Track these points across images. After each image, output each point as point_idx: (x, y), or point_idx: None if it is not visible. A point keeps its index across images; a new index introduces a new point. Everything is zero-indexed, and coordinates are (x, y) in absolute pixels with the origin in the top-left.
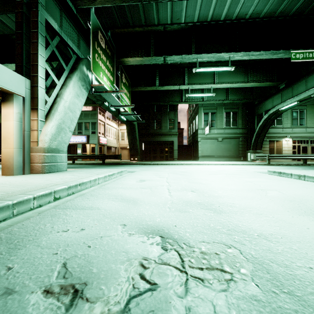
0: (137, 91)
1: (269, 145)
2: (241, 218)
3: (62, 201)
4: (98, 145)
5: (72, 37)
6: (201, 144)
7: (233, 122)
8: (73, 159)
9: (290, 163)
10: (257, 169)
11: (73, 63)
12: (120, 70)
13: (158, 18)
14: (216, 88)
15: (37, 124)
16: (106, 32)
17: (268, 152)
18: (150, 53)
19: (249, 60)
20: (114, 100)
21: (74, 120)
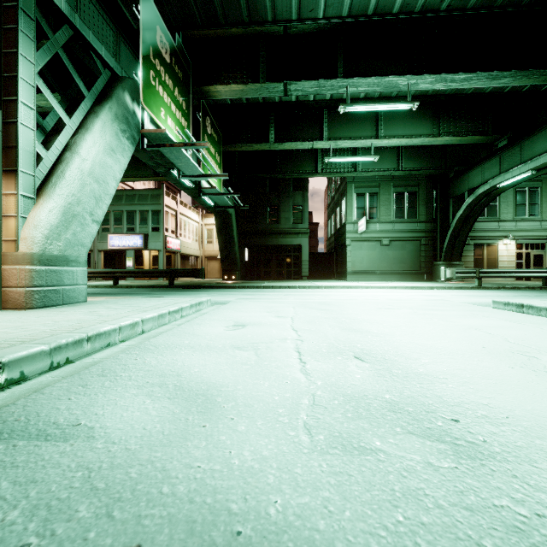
0: (234, 154)
1: (474, 253)
2: None
3: (22, 390)
4: (164, 252)
5: (102, 35)
6: (352, 251)
7: (409, 211)
8: (115, 278)
9: (519, 285)
10: (464, 296)
11: (104, 85)
12: (203, 110)
13: (274, 8)
14: (378, 148)
15: (15, 203)
16: (174, 37)
17: (473, 265)
18: (259, 76)
19: (443, 94)
20: (188, 164)
21: (104, 199)
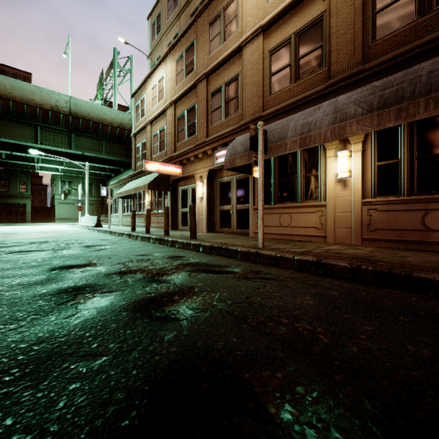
0: None
1: None
2: (23, 229)
3: None
4: None
5: None
6: (59, 208)
7: (89, 192)
8: None
9: None
10: None
11: None
12: None
13: None
14: None
15: None
16: None
17: None
18: None
19: None
20: None
21: None
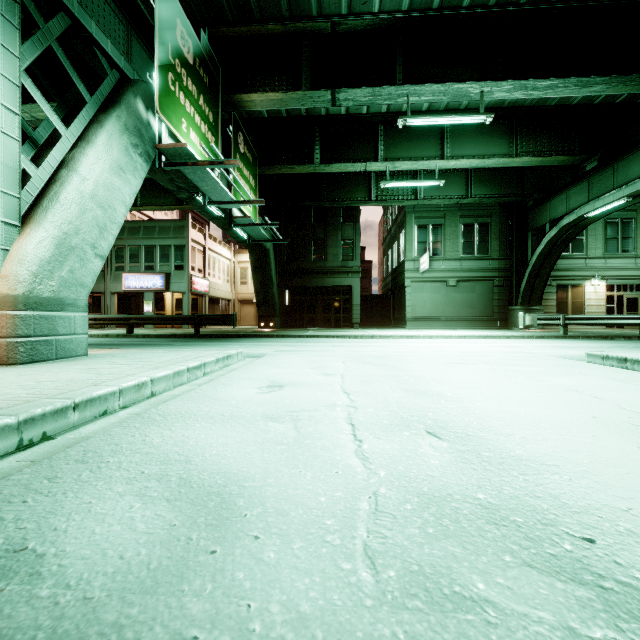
0: (273, 179)
1: (556, 296)
2: None
3: None
4: (189, 295)
5: (109, 29)
6: (412, 294)
7: (480, 246)
8: (130, 326)
9: (612, 334)
10: (549, 348)
11: (111, 89)
12: (234, 123)
13: None
14: (443, 172)
15: None
16: (199, 35)
17: (555, 310)
18: (302, 83)
19: (521, 106)
20: (215, 188)
21: (111, 229)
